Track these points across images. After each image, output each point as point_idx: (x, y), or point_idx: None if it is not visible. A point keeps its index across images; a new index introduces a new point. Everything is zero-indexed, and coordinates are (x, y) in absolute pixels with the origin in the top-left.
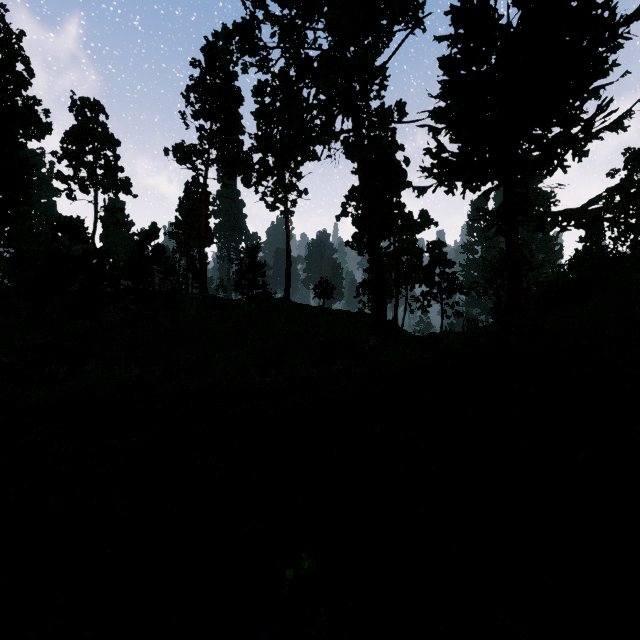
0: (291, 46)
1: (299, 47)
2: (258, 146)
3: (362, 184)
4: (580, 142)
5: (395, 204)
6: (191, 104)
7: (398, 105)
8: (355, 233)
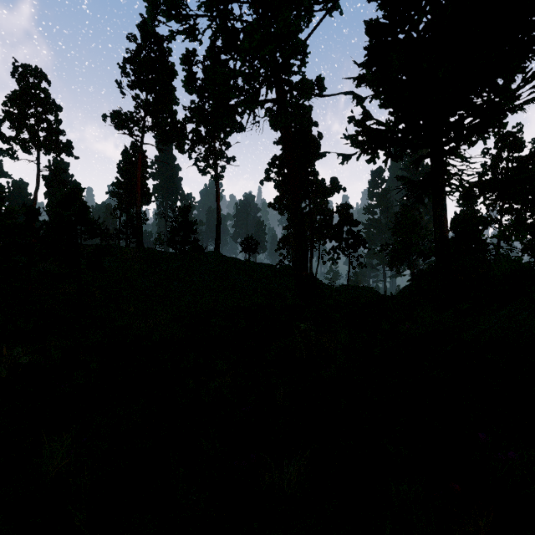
0: (217, 15)
1: (225, 17)
2: (191, 117)
3: (285, 151)
4: (506, 113)
5: (311, 172)
6: (127, 74)
7: (318, 80)
8: (277, 196)
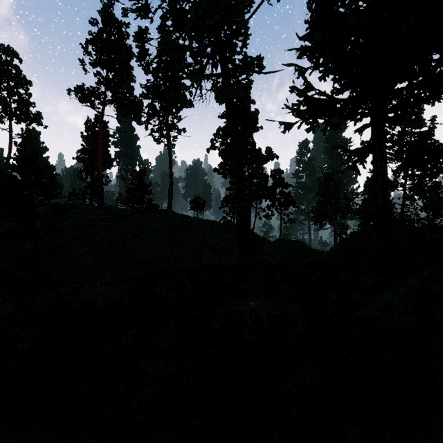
0: None
1: None
2: (147, 93)
3: (229, 121)
4: None
5: (250, 142)
6: (89, 53)
7: (258, 59)
8: (221, 162)
